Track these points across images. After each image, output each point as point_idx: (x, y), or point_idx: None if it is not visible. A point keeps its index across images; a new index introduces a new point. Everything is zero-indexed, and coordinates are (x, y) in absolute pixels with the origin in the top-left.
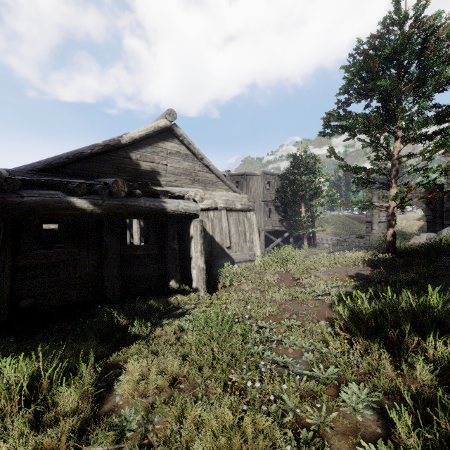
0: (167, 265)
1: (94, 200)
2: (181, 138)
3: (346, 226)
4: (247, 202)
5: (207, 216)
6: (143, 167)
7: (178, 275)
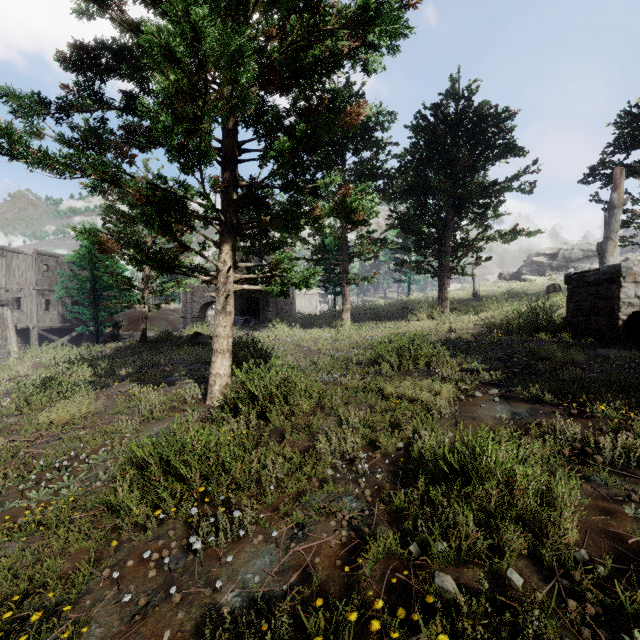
0: None
1: None
2: None
3: (170, 322)
4: None
5: None
6: None
7: None
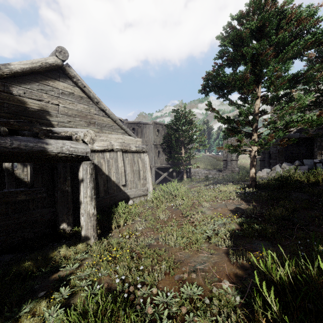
0: (57, 208)
1: None
2: (75, 79)
3: (209, 163)
4: (141, 145)
5: (103, 157)
6: (27, 104)
7: (70, 218)
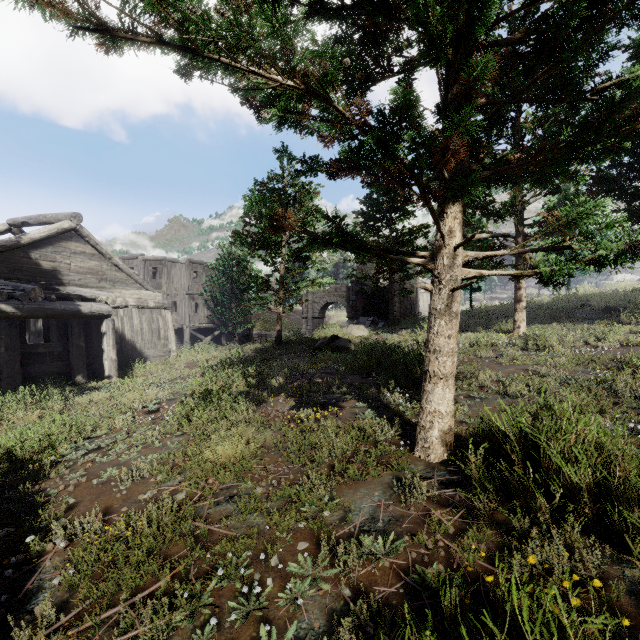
0: (73, 362)
1: (16, 304)
2: (88, 238)
3: (291, 322)
4: (161, 300)
5: (116, 314)
6: (43, 267)
7: (85, 371)
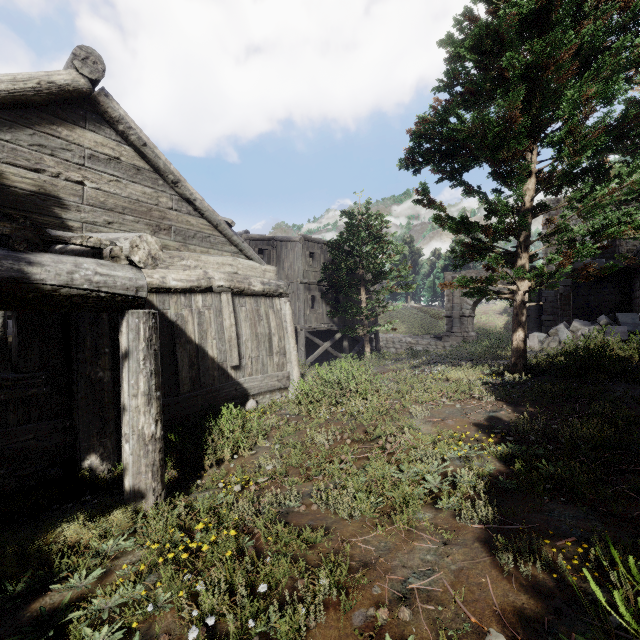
0: (77, 420)
1: None
2: (122, 126)
3: (416, 322)
4: (274, 280)
5: (188, 304)
6: (5, 179)
7: (107, 443)
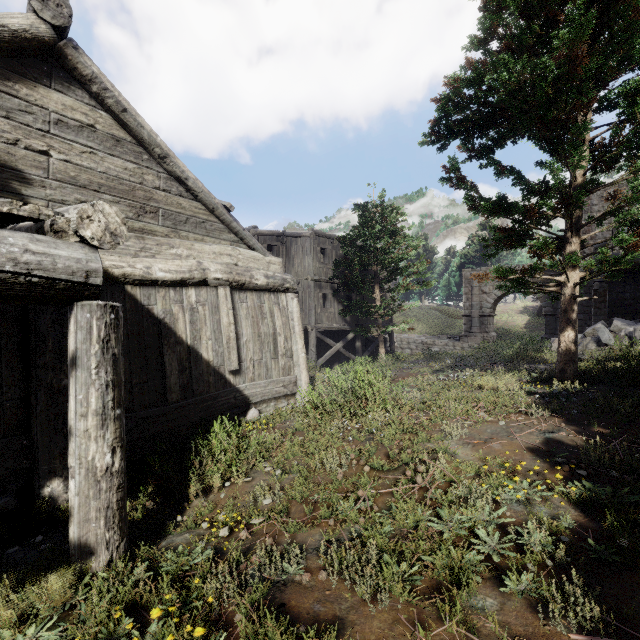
0: (35, 439)
1: None
2: (95, 86)
3: (432, 322)
4: (279, 273)
5: (178, 299)
6: None
7: None
